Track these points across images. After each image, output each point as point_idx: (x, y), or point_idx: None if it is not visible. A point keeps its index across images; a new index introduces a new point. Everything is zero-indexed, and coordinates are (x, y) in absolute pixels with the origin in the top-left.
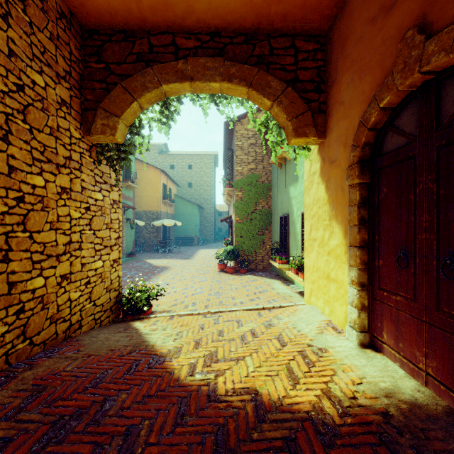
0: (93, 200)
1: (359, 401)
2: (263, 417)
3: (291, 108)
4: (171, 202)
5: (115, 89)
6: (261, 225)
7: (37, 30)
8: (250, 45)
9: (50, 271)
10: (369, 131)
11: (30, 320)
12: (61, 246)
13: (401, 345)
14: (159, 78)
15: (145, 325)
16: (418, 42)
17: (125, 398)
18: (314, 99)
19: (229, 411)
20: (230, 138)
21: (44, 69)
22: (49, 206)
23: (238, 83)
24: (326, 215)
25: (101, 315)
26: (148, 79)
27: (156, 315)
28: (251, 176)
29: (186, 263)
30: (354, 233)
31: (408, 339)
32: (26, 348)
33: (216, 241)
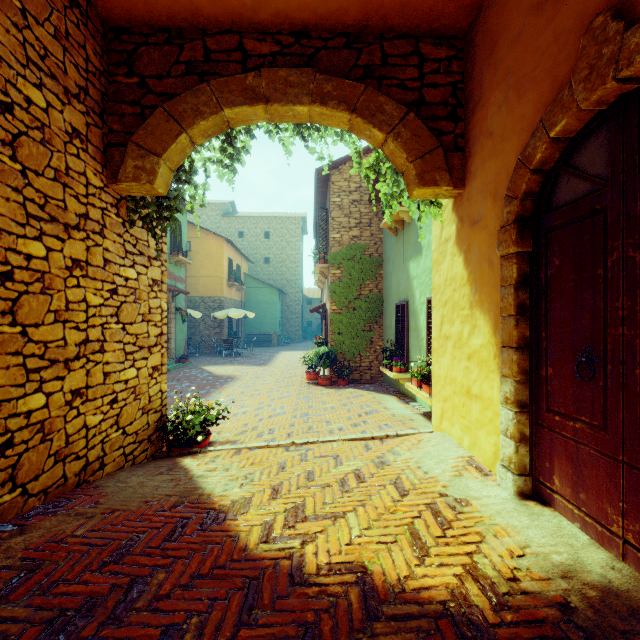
0: (123, 279)
1: (522, 585)
2: (375, 611)
3: (414, 143)
4: (240, 285)
5: (155, 115)
6: (368, 316)
7: (34, 23)
8: (354, 50)
9: (55, 384)
10: (532, 174)
11: (23, 459)
12: (72, 347)
13: (583, 497)
14: (220, 99)
15: (198, 464)
16: (612, 33)
17: (164, 579)
18: (448, 131)
19: (323, 601)
20: (323, 193)
21: (45, 82)
22: (53, 287)
23: (336, 106)
24: (465, 301)
25: (135, 448)
26: (203, 101)
27: (216, 447)
28: (354, 247)
29: (261, 371)
30: (509, 327)
31: (594, 488)
32: (16, 501)
33: (304, 340)
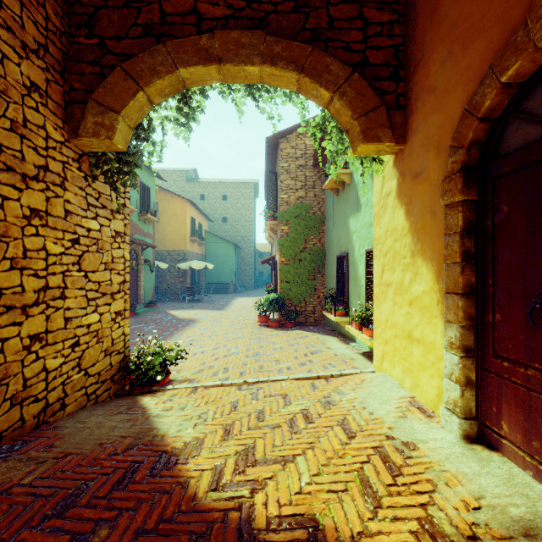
0: (85, 230)
1: None
2: None
3: (359, 101)
4: (201, 240)
5: (113, 74)
6: (312, 267)
7: None
8: (302, 14)
9: (11, 329)
10: (479, 122)
11: None
12: (30, 293)
13: (537, 445)
14: (175, 59)
15: (156, 402)
16: None
17: (106, 537)
18: (390, 90)
19: None
20: (273, 159)
21: None
22: (9, 235)
23: (285, 66)
24: (407, 250)
25: (97, 388)
26: (159, 60)
27: (174, 386)
28: (300, 207)
29: (219, 315)
30: (454, 273)
31: None
32: None
33: (256, 288)
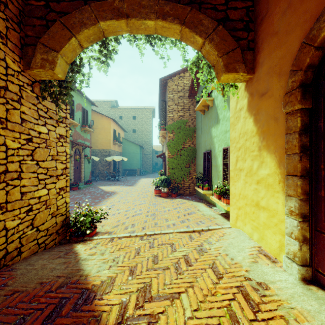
0: (37, 132)
1: None
2: None
3: (222, 45)
4: (119, 143)
5: (54, 25)
6: (188, 159)
7: None
8: None
9: None
10: (315, 50)
11: None
12: None
13: None
14: (97, 15)
15: (85, 249)
16: None
17: None
18: (243, 37)
19: None
20: (163, 93)
21: None
22: None
23: (172, 21)
24: (255, 146)
25: (46, 239)
26: (86, 16)
27: (98, 237)
28: (180, 122)
29: (130, 189)
30: (293, 161)
31: None
32: None
33: (153, 172)
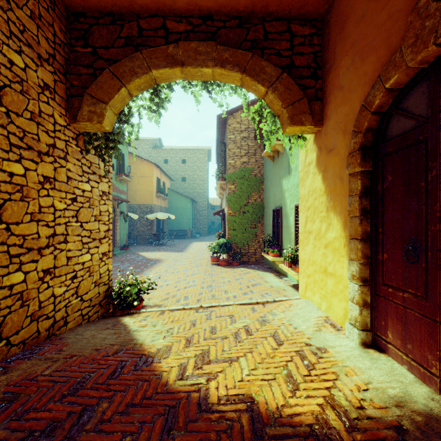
0: (81, 191)
1: (367, 412)
2: (260, 432)
3: (287, 94)
4: (164, 196)
5: (103, 74)
6: (253, 218)
7: (15, 7)
8: (244, 29)
9: (31, 265)
10: (372, 115)
11: (7, 319)
12: (43, 239)
13: (410, 347)
14: (149, 63)
15: (134, 321)
16: (433, 10)
17: (107, 408)
18: (310, 86)
19: (222, 424)
20: (222, 132)
21: (23, 49)
22: (29, 196)
23: (231, 68)
24: (323, 206)
25: (89, 310)
26: (137, 64)
27: (147, 310)
28: (244, 170)
29: (180, 256)
30: (355, 224)
31: (418, 340)
32: (2, 349)
33: (209, 234)
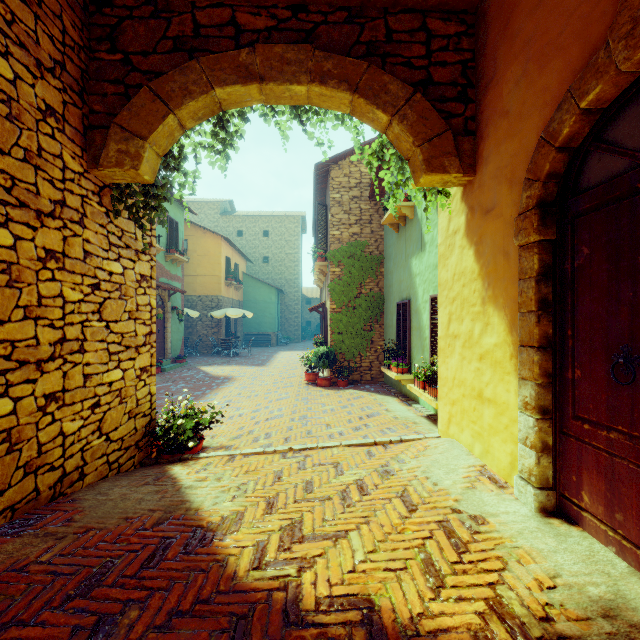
0: (106, 273)
1: (557, 627)
2: None
3: (421, 126)
4: (238, 284)
5: (139, 95)
6: (368, 316)
7: None
8: (356, 25)
9: (25, 388)
10: (557, 153)
11: None
12: (45, 346)
13: (620, 517)
14: (210, 77)
15: (188, 472)
16: None
17: (136, 618)
18: (457, 113)
19: None
20: (322, 189)
21: (12, 51)
22: (22, 280)
23: (336, 86)
24: (477, 297)
25: (120, 455)
26: (192, 79)
27: (208, 454)
28: (354, 245)
29: (259, 372)
30: (529, 324)
31: (634, 508)
32: None
33: (303, 340)
